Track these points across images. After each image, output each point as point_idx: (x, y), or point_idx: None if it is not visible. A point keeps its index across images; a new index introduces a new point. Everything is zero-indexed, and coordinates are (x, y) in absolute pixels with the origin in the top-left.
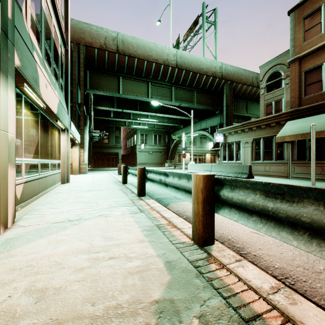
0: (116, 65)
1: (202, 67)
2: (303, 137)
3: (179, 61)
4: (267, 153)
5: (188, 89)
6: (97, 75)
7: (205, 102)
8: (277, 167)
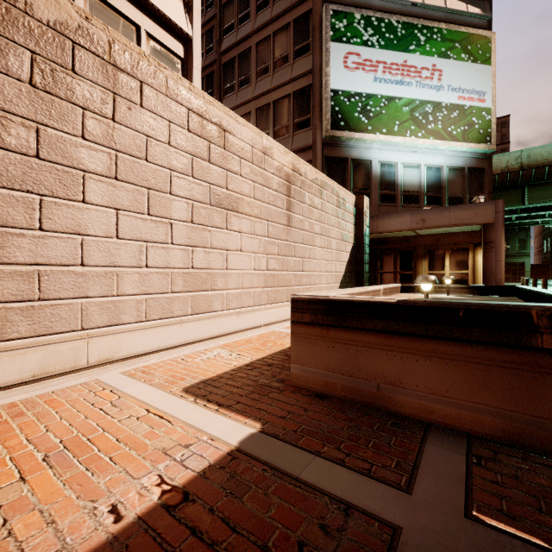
0: (519, 180)
1: None
2: None
3: None
4: None
5: None
6: (497, 193)
7: None
8: None
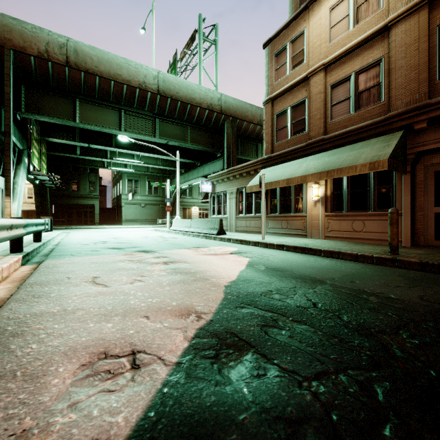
0: (67, 82)
1: (195, 97)
2: (265, 187)
3: (161, 86)
4: (248, 205)
5: (179, 123)
6: (39, 93)
7: (203, 142)
8: (255, 222)
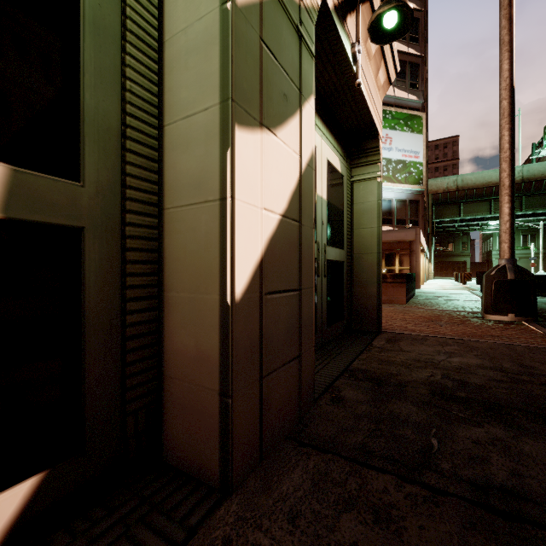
0: (456, 198)
1: None
2: None
3: (525, 176)
4: None
5: None
6: (441, 207)
7: None
8: None
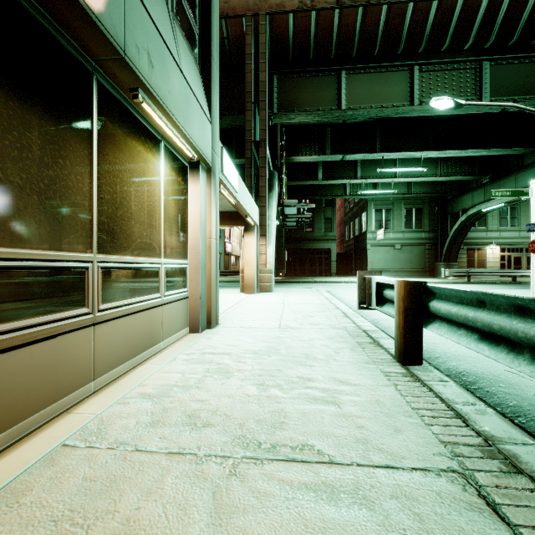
0: (333, 41)
1: None
2: None
3: None
4: None
5: None
6: (293, 80)
7: None
8: None
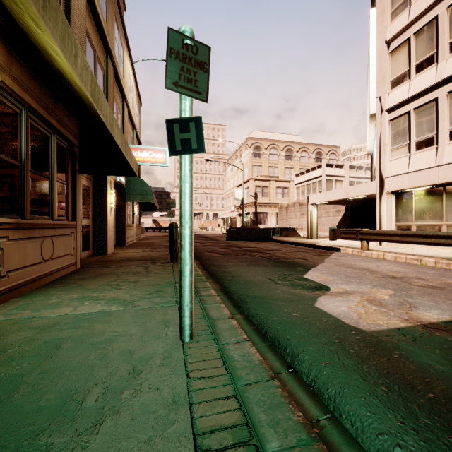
0: None
1: None
2: None
3: None
4: None
5: None
6: None
7: None
8: None
